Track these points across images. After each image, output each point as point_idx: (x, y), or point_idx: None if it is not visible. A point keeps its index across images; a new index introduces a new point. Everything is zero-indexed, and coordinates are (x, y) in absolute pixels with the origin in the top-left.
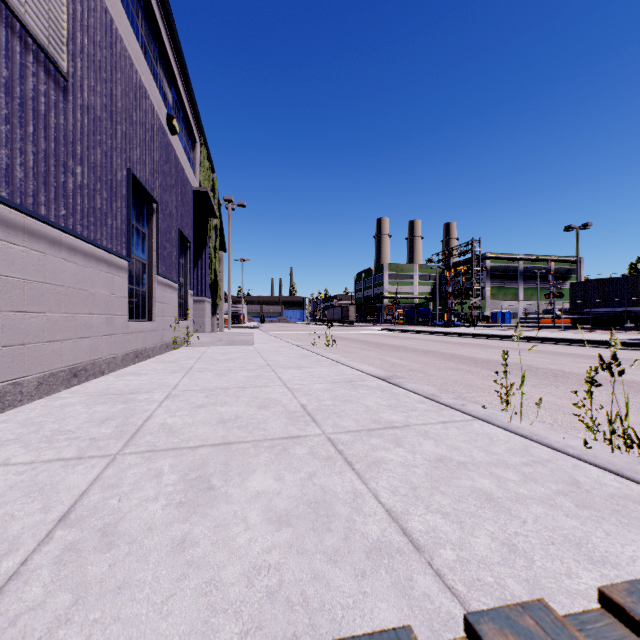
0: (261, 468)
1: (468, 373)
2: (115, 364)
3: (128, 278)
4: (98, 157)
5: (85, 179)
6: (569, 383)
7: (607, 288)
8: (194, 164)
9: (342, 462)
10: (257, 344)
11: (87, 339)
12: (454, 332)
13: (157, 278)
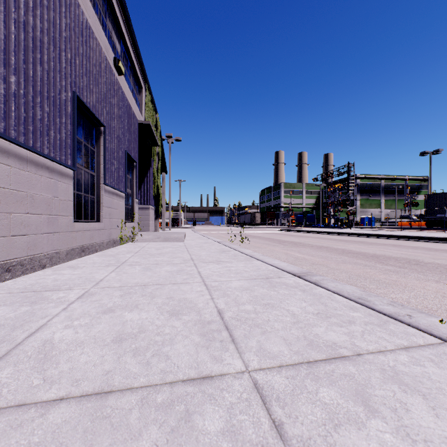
0: None
1: (366, 267)
2: (58, 258)
3: (76, 185)
4: (38, 73)
5: (21, 89)
6: None
7: None
8: (140, 104)
9: None
10: (187, 240)
11: (24, 236)
12: (337, 232)
13: (104, 187)
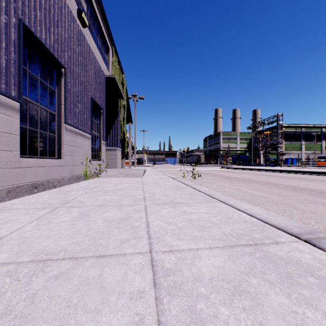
0: None
1: None
2: None
3: (29, 121)
4: None
5: None
6: None
7: None
8: (108, 63)
9: None
10: (145, 176)
11: None
12: (271, 169)
13: (65, 126)
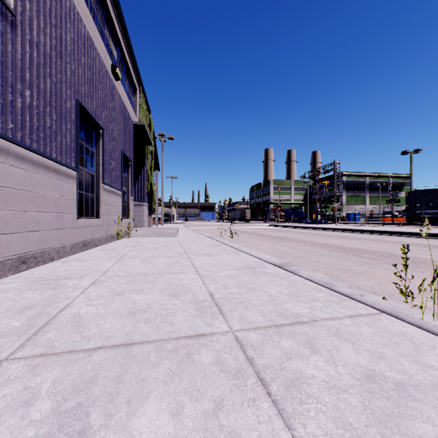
0: (157, 389)
1: (343, 259)
2: (64, 252)
3: (78, 185)
4: (47, 86)
5: (34, 101)
6: (430, 269)
7: (434, 195)
8: (135, 106)
9: (254, 379)
10: (180, 236)
11: (36, 232)
12: (322, 227)
13: (103, 186)
